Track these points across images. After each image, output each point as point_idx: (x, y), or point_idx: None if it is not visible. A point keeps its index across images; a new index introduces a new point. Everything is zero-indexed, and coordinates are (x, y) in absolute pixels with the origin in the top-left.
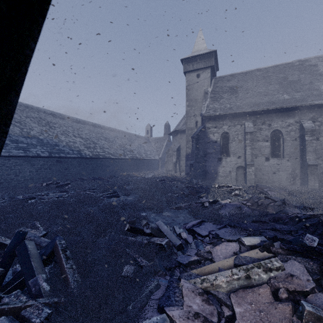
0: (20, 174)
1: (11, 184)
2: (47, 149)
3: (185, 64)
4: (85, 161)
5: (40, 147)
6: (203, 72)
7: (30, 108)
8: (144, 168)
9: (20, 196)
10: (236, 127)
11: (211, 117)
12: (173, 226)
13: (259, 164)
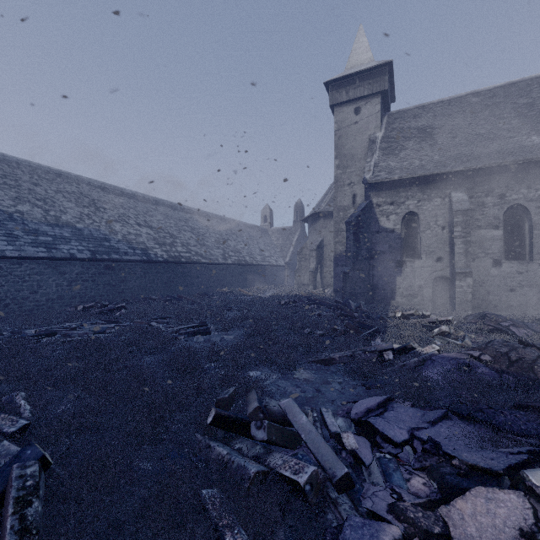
0: (40, 290)
1: (23, 307)
2: (89, 246)
3: (333, 91)
4: (155, 267)
5: (77, 243)
6: (366, 103)
7: (64, 177)
8: (258, 281)
9: (32, 330)
10: (433, 203)
11: (383, 185)
12: (319, 408)
13: (480, 273)
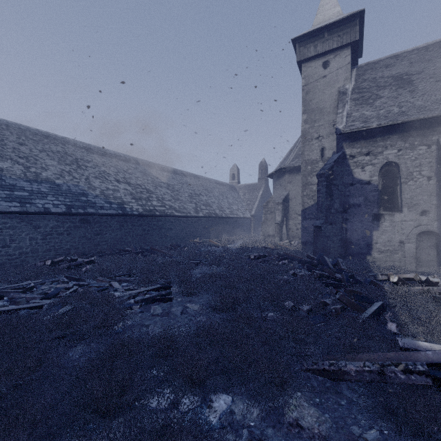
0: (12, 244)
1: None
2: (65, 201)
3: (300, 47)
4: (131, 220)
5: (53, 197)
6: (335, 56)
7: (52, 139)
8: (227, 232)
9: None
10: (416, 151)
11: (357, 135)
12: None
13: None
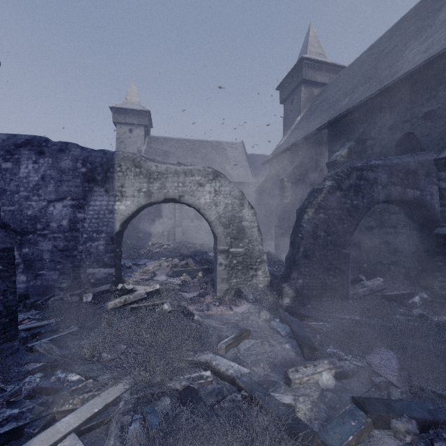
0: None
1: None
2: None
3: (115, 113)
4: None
5: None
6: (136, 128)
7: None
8: None
9: None
10: None
11: None
12: None
13: (186, 225)
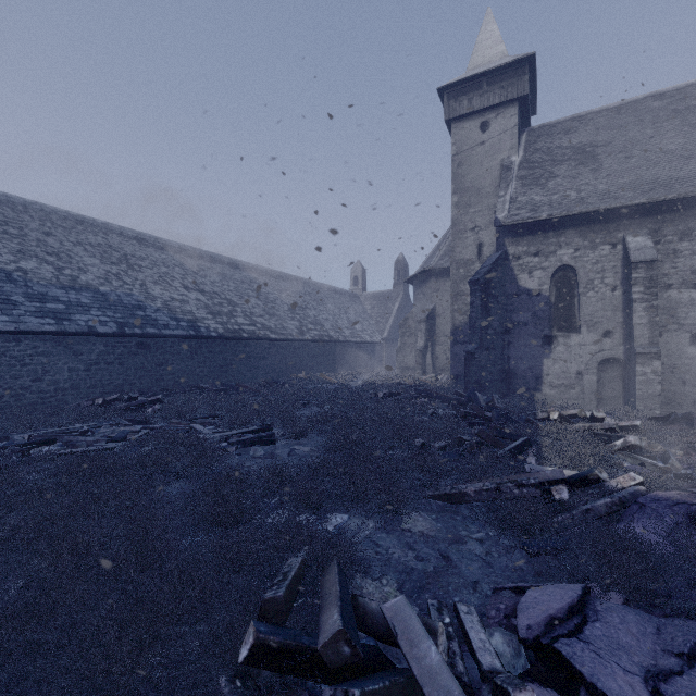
0: (46, 377)
1: (23, 400)
2: (116, 317)
3: (450, 100)
4: (207, 345)
5: (99, 312)
6: (497, 116)
7: (88, 225)
8: (347, 363)
9: (25, 434)
10: (598, 252)
11: (523, 228)
12: (453, 603)
13: (671, 354)
